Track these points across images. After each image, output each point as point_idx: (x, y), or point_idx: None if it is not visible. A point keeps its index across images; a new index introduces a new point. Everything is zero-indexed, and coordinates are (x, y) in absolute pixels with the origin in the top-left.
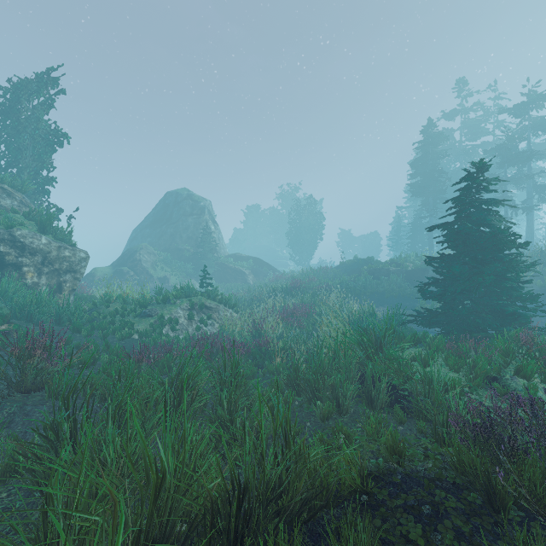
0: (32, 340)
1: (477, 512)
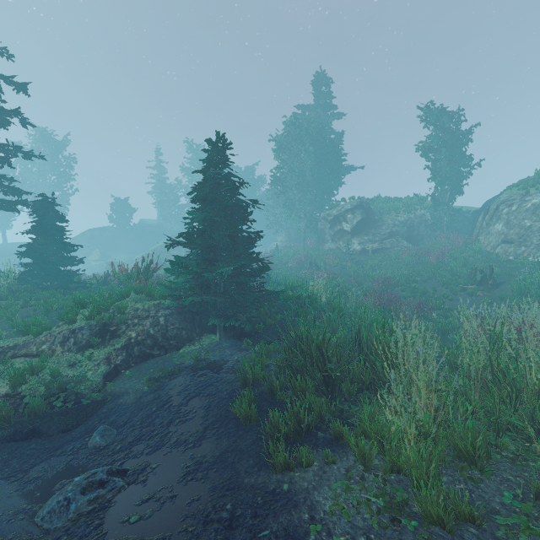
0: (377, 279)
1: None
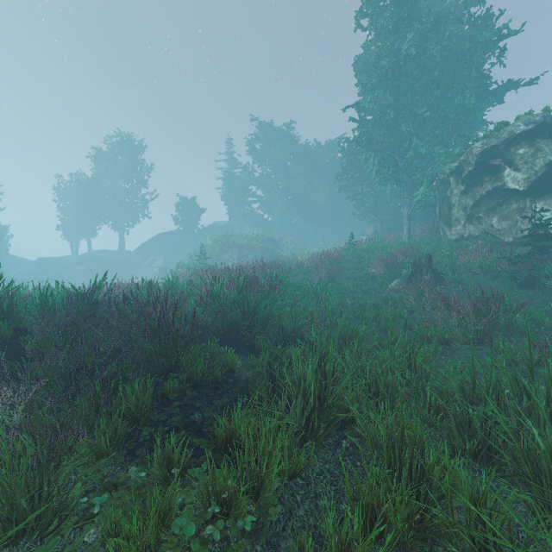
0: None
1: (155, 423)
